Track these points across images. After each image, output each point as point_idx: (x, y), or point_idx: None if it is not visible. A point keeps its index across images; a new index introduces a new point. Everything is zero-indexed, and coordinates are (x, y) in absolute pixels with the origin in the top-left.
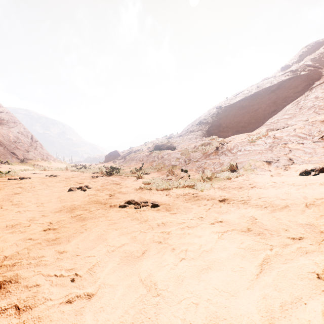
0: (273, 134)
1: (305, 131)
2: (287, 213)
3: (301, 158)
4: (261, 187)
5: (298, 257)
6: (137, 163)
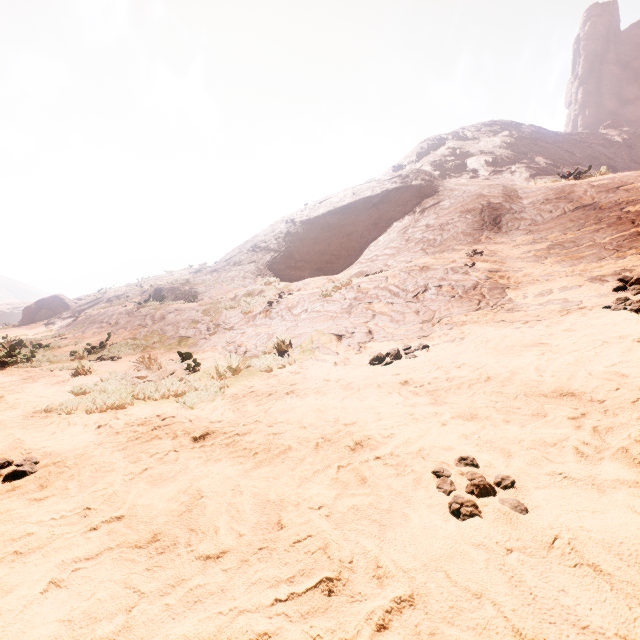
0: (359, 283)
1: (399, 282)
2: (270, 472)
3: (385, 330)
4: (301, 393)
5: (164, 626)
6: (101, 330)
